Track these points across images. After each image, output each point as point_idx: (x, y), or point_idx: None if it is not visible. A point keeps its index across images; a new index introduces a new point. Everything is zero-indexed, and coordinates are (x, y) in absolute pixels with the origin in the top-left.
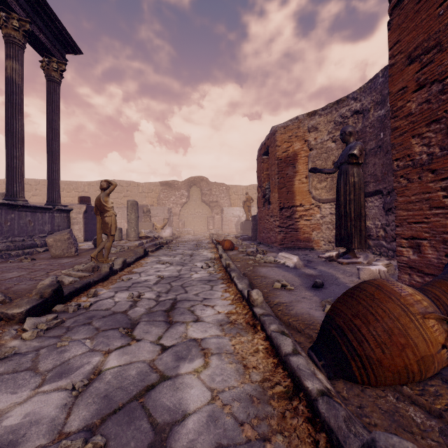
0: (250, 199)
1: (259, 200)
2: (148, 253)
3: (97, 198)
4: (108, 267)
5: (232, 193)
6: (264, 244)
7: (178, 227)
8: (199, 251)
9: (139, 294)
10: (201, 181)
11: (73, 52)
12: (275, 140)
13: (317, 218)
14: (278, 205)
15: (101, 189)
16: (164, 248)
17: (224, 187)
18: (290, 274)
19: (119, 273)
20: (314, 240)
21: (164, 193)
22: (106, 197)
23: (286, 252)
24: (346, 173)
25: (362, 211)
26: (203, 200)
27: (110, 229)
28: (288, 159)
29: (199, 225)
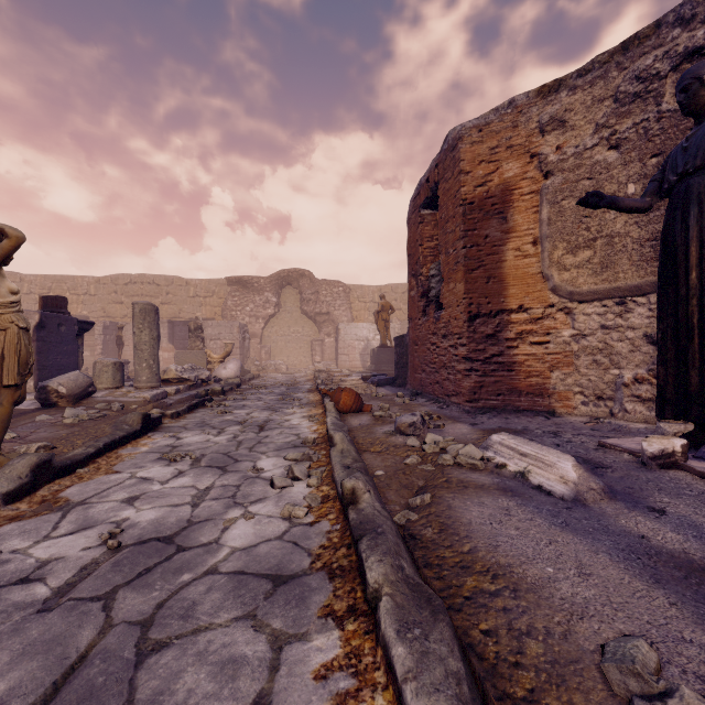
0: (388, 307)
1: (412, 303)
2: (158, 423)
3: None
4: None
5: (355, 299)
6: (426, 396)
7: (259, 358)
8: (283, 414)
9: None
10: (301, 278)
11: None
12: (457, 160)
13: (564, 338)
14: (466, 309)
15: None
16: (209, 406)
17: (341, 288)
18: (597, 551)
19: (0, 510)
20: (556, 392)
21: (235, 298)
22: None
23: (490, 421)
24: None
25: None
26: (304, 311)
27: None
28: (489, 201)
29: (298, 355)
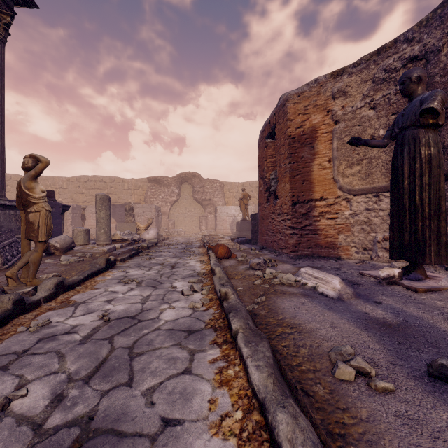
0: (247, 196)
1: (261, 195)
2: (114, 264)
3: (18, 183)
4: (9, 300)
5: (227, 190)
6: (269, 249)
7: (167, 227)
8: (185, 259)
9: (4, 399)
10: (193, 177)
11: (25, 4)
12: (285, 112)
13: (345, 215)
14: (291, 199)
15: (23, 169)
16: (141, 255)
17: (218, 184)
18: (342, 318)
19: (42, 306)
20: (341, 246)
21: (152, 190)
22: (29, 181)
23: (303, 263)
24: (415, 143)
25: (442, 202)
26: (195, 198)
27: (37, 233)
28: (304, 137)
29: (191, 225)
